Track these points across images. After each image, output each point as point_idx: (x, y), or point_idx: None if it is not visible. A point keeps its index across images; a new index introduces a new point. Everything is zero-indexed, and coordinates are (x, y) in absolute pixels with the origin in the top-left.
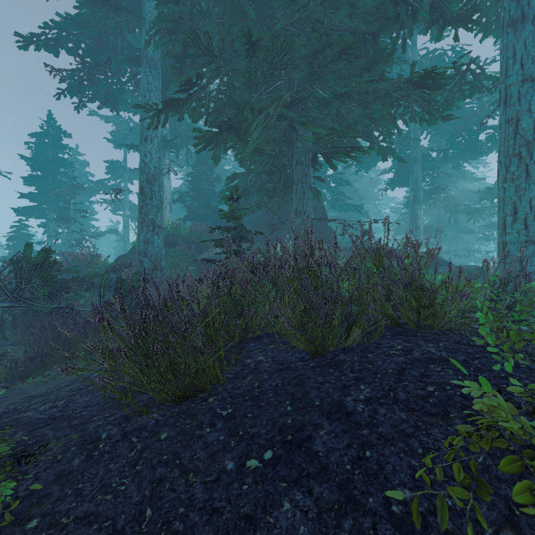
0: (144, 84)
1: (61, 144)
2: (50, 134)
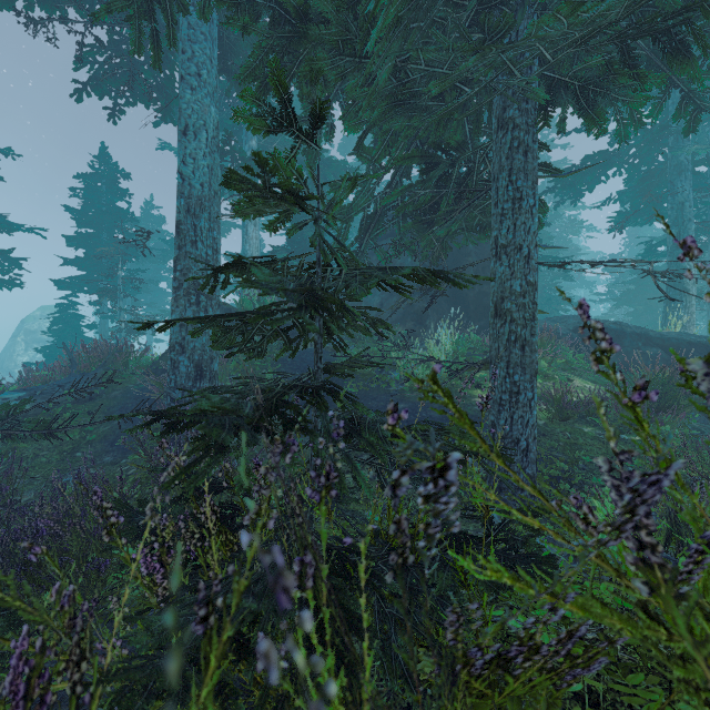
0: (181, 27)
1: (118, 188)
2: (103, 174)
